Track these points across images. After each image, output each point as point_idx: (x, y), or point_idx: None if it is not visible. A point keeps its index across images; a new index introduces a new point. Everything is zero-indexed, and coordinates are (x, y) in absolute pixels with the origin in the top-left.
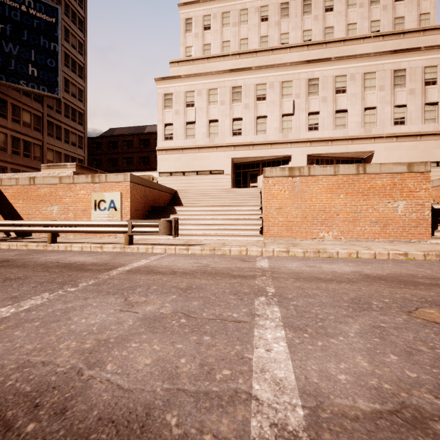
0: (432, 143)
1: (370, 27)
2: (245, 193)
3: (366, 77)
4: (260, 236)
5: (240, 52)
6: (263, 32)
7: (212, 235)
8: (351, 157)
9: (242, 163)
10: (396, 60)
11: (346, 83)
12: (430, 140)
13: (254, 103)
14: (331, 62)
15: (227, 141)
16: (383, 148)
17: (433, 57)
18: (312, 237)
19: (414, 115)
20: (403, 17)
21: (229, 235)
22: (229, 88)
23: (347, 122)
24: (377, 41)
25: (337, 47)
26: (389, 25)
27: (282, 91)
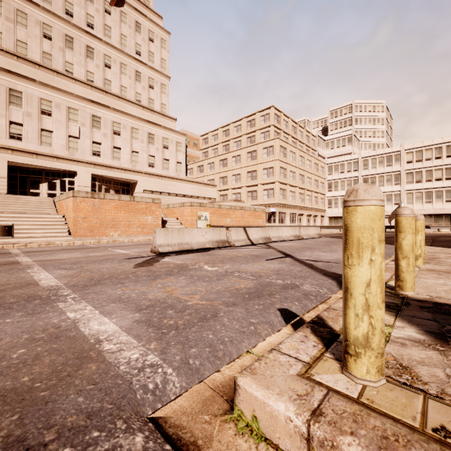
0: (166, 182)
1: (136, 96)
2: (38, 201)
3: (133, 130)
4: (70, 236)
5: (19, 55)
6: (46, 49)
7: (26, 237)
8: (124, 181)
9: (19, 167)
10: (150, 127)
11: (121, 129)
12: (166, 180)
13: (38, 114)
14: (110, 110)
15: (2, 142)
16: (143, 180)
17: (167, 133)
18: (106, 235)
19: (159, 163)
20: (154, 100)
21: (43, 237)
22: (5, 87)
23: (121, 156)
24: (140, 108)
25: (114, 99)
26: (146, 101)
27: (69, 115)
